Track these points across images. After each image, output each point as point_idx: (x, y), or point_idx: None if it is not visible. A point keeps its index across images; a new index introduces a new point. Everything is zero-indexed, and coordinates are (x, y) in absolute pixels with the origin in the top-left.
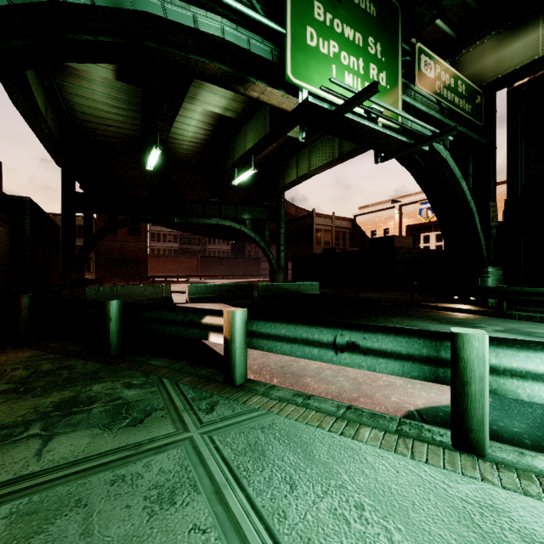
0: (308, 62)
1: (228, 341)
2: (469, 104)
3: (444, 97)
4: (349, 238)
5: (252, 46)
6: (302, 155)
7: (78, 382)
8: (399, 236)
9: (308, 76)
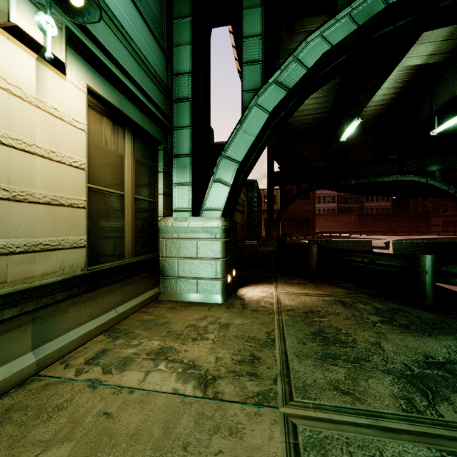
0: None
1: None
2: None
3: None
4: None
5: None
6: None
7: (444, 330)
8: None
9: None
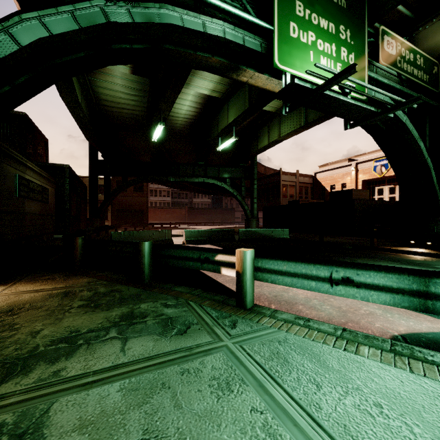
0: (291, 51)
1: (240, 274)
2: (427, 74)
3: (404, 70)
4: (311, 192)
5: (245, 41)
6: (272, 125)
7: (129, 302)
8: (357, 190)
9: (291, 62)
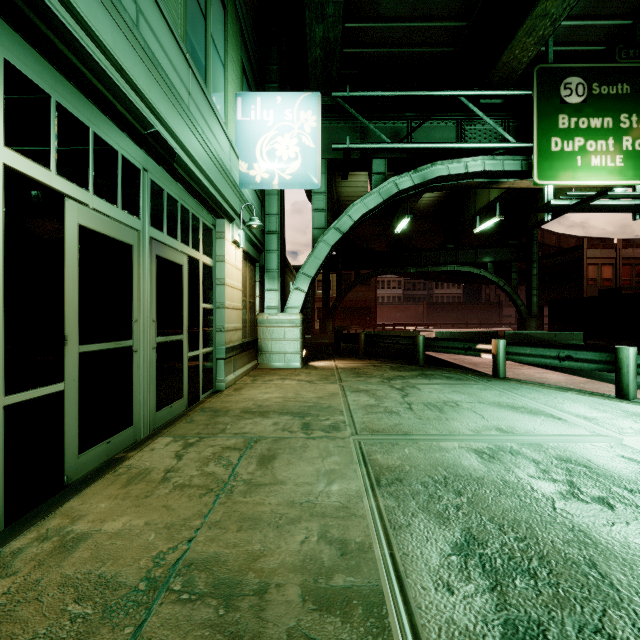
0: (552, 164)
1: (495, 355)
2: None
3: None
4: None
5: (504, 165)
6: None
7: (417, 370)
8: None
9: (552, 175)
